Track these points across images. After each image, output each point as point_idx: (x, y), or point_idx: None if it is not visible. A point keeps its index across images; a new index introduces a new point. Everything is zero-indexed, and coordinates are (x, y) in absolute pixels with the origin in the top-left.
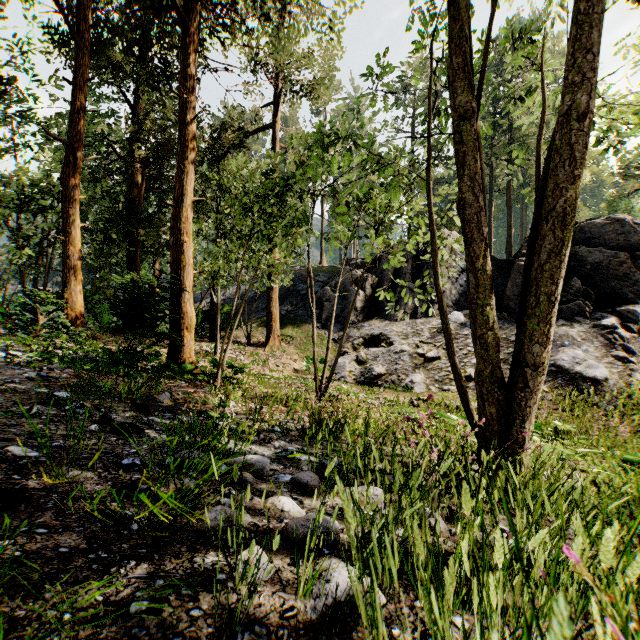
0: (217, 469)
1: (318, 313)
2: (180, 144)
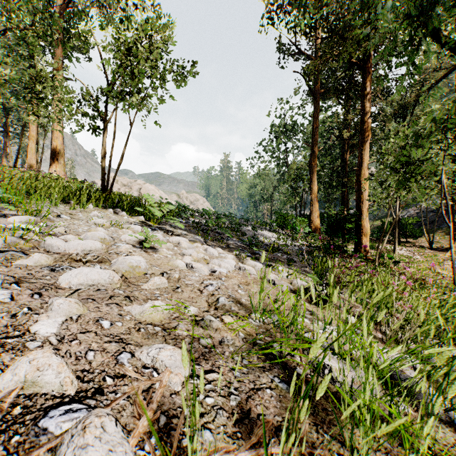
0: None
1: None
2: (360, 135)
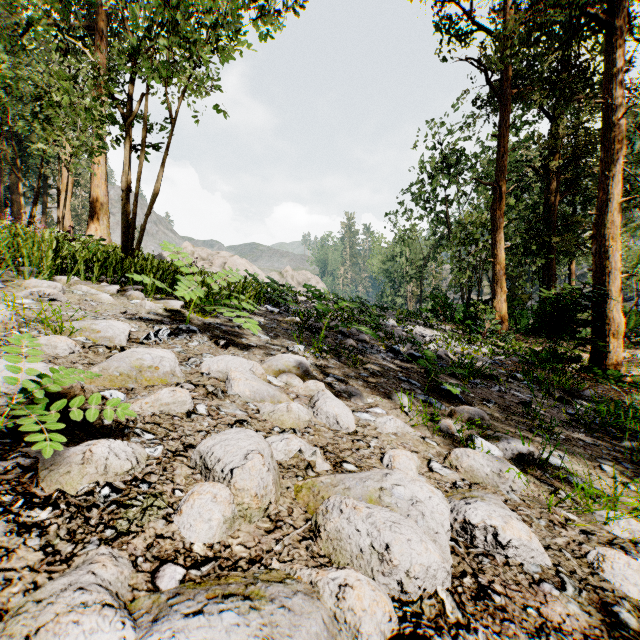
0: (635, 436)
1: None
2: (603, 150)
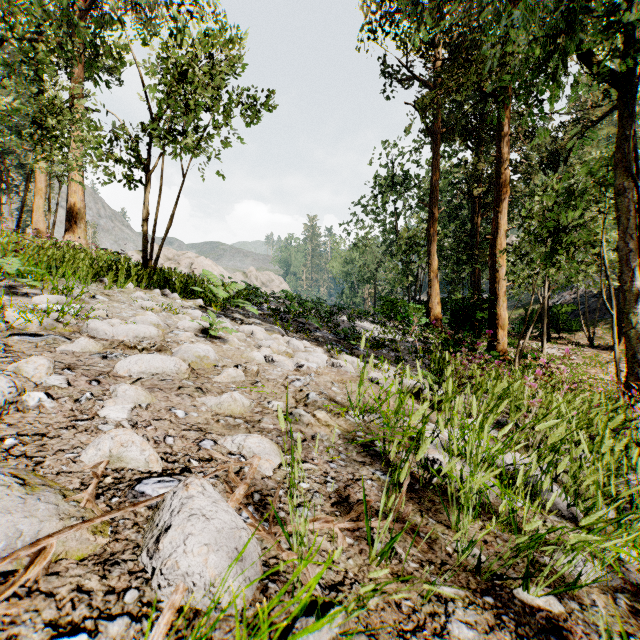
0: None
1: None
2: (496, 191)
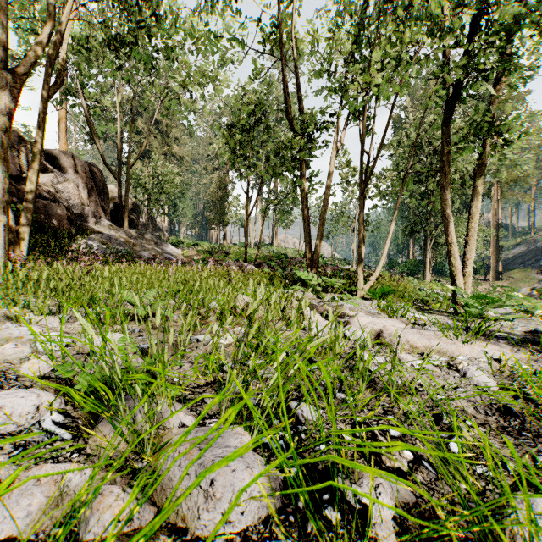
0: None
1: (541, 265)
2: None
